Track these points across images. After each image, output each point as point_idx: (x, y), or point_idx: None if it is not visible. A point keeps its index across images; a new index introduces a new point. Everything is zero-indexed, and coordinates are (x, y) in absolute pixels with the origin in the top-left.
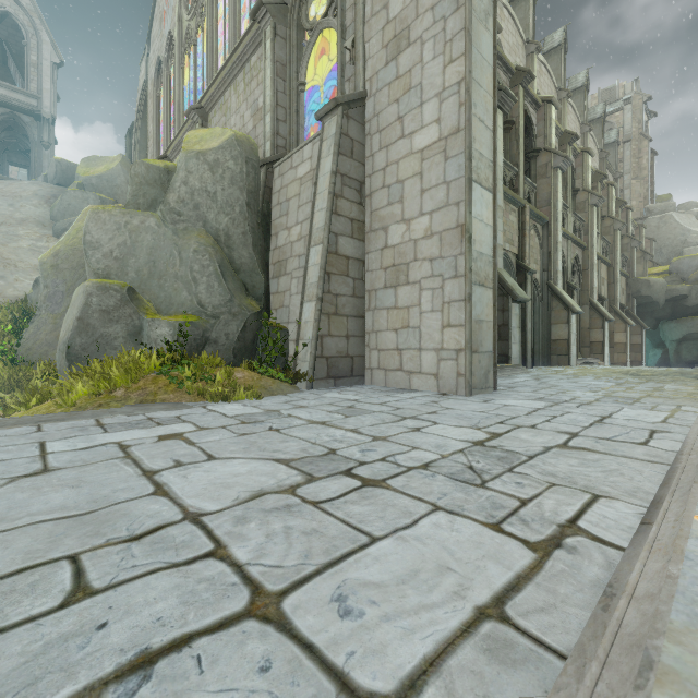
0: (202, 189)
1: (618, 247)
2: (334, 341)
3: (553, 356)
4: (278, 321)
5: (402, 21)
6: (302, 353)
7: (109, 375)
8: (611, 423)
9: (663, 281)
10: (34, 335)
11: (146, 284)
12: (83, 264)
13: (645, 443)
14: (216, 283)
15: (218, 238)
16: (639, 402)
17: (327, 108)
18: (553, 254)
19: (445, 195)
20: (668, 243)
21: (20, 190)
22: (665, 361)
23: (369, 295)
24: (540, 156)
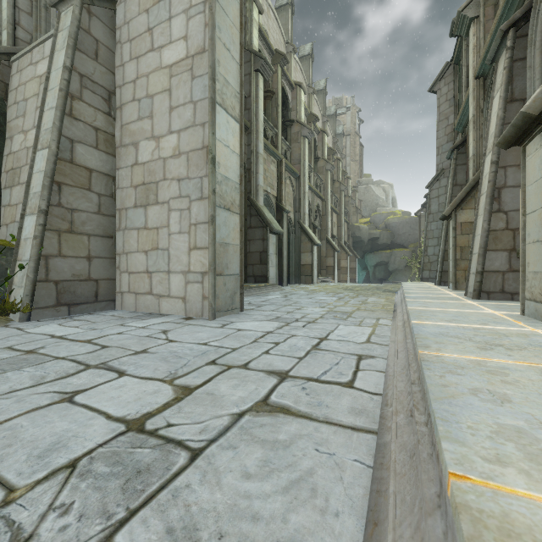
0: None
1: (343, 202)
2: (68, 263)
3: (302, 276)
4: (8, 238)
5: None
6: (19, 277)
7: None
8: (325, 349)
9: (367, 228)
10: None
11: None
12: None
13: (351, 382)
14: None
15: None
16: (351, 317)
17: None
18: (302, 200)
19: (192, 115)
20: (369, 204)
21: None
22: (368, 279)
23: (119, 213)
24: (294, 126)
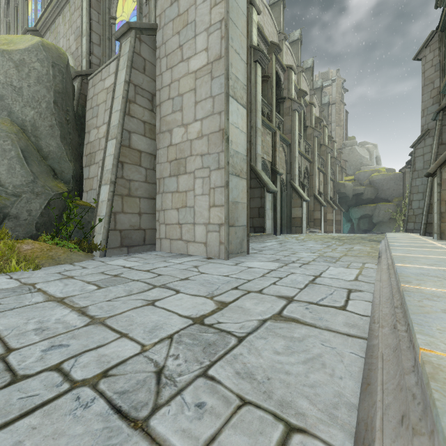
0: (7, 83)
1: (329, 163)
2: (127, 217)
3: (293, 227)
4: (88, 201)
5: None
6: (98, 227)
7: None
8: (320, 283)
9: (351, 184)
10: None
11: None
12: None
13: (344, 307)
14: (18, 165)
15: (25, 127)
16: (340, 261)
17: (122, 30)
18: (293, 164)
19: (211, 106)
20: (353, 163)
21: None
22: (352, 230)
23: (159, 181)
24: (285, 102)
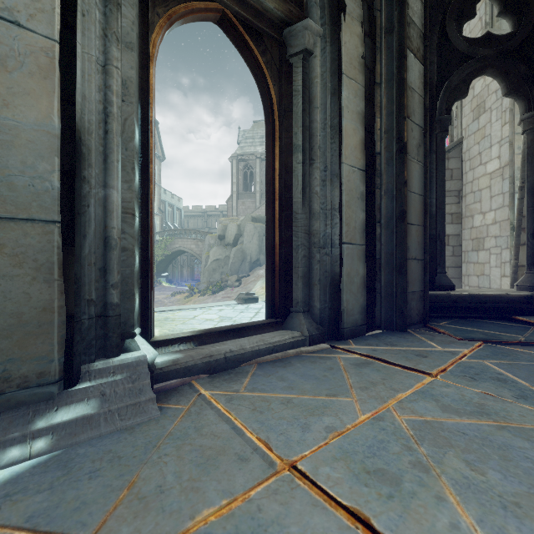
0: None
1: None
2: None
3: None
4: None
5: (481, 98)
6: None
7: None
8: None
9: None
10: None
11: None
12: None
13: None
14: None
15: None
16: None
17: None
18: None
19: (502, 200)
20: None
21: None
22: None
23: (464, 254)
24: None
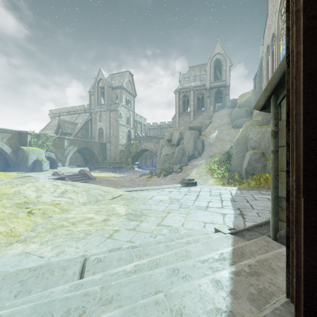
0: None
1: None
2: None
3: None
4: None
5: None
6: None
7: (260, 180)
8: None
9: None
10: (233, 163)
11: (267, 150)
12: (245, 142)
13: None
14: None
15: None
16: None
17: None
18: None
19: None
20: None
21: (222, 114)
22: None
23: None
24: None
